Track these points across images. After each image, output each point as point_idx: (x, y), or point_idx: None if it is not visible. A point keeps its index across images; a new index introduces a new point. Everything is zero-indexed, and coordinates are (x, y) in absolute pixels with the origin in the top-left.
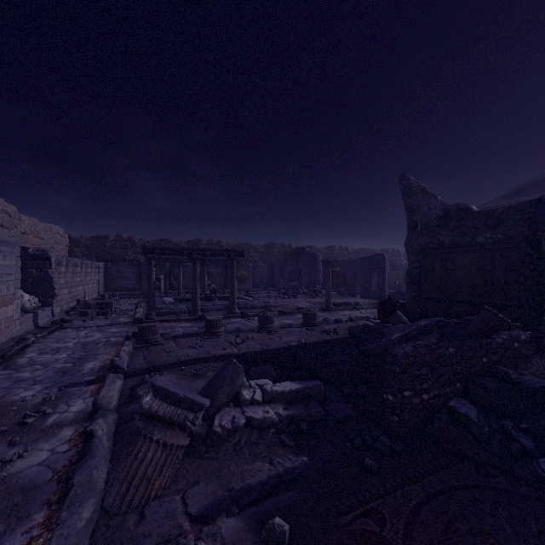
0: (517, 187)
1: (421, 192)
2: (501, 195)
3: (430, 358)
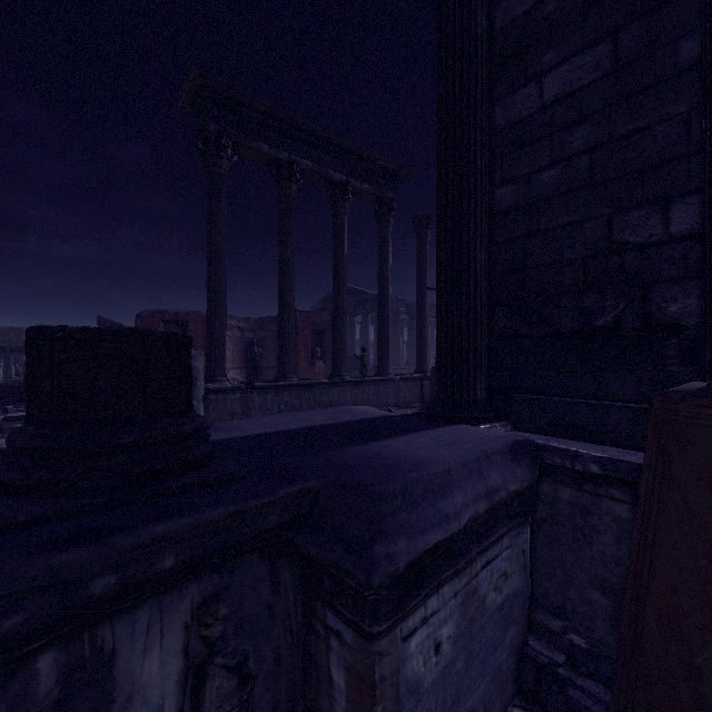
0: (325, 297)
1: (110, 324)
2: (319, 301)
3: (6, 386)
